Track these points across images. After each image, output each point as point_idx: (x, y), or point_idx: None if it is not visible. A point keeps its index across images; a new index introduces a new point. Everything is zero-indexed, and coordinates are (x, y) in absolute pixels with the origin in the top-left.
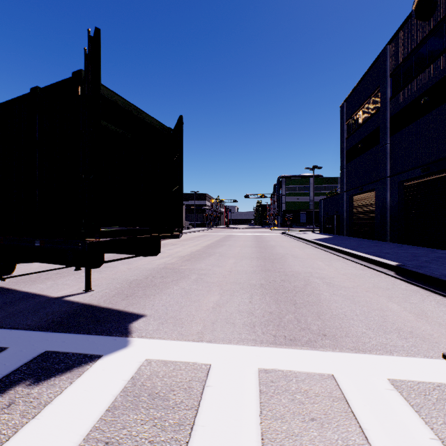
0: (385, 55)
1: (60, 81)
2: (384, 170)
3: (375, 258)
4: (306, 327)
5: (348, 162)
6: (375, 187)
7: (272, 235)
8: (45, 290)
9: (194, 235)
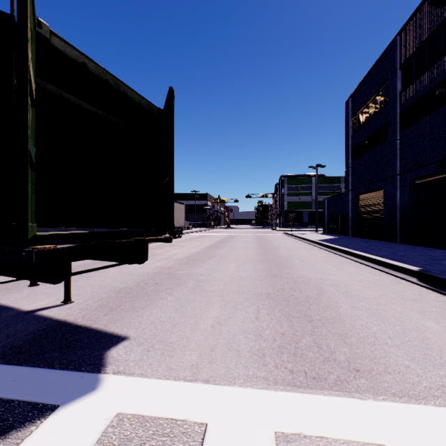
0: (395, 46)
1: None
2: (393, 167)
3: (391, 261)
4: (331, 357)
5: (354, 159)
6: (384, 185)
7: (274, 236)
8: (18, 301)
9: (195, 235)
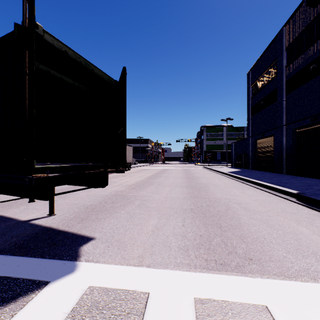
0: (282, 34)
1: (12, 31)
2: (281, 120)
3: (278, 187)
4: (233, 251)
5: (253, 114)
6: (274, 133)
7: (196, 169)
8: (17, 214)
9: (139, 168)
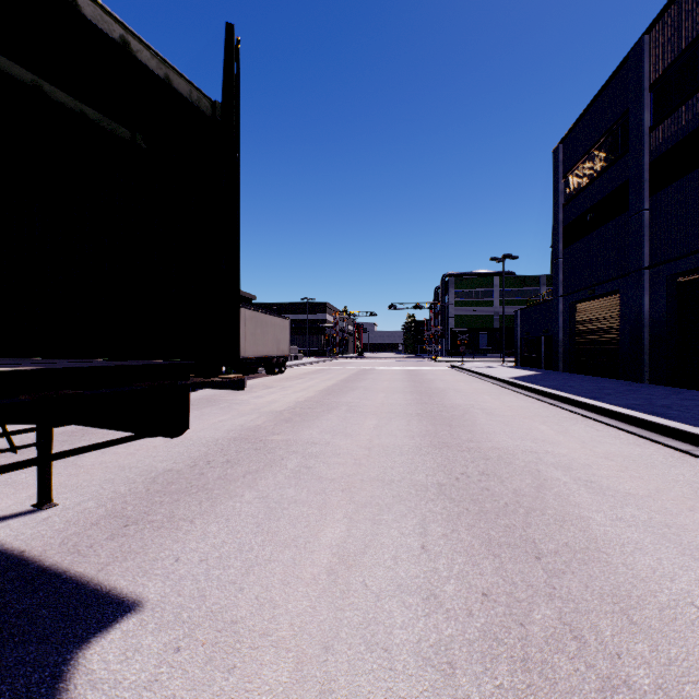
0: (641, 52)
1: None
2: (638, 256)
3: (654, 418)
4: (617, 676)
5: (568, 245)
6: (621, 286)
7: (435, 371)
8: None
9: (306, 369)
